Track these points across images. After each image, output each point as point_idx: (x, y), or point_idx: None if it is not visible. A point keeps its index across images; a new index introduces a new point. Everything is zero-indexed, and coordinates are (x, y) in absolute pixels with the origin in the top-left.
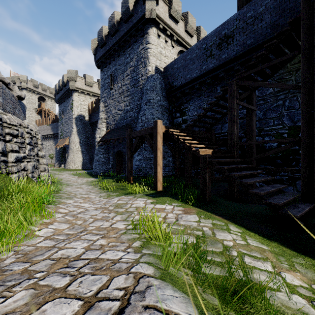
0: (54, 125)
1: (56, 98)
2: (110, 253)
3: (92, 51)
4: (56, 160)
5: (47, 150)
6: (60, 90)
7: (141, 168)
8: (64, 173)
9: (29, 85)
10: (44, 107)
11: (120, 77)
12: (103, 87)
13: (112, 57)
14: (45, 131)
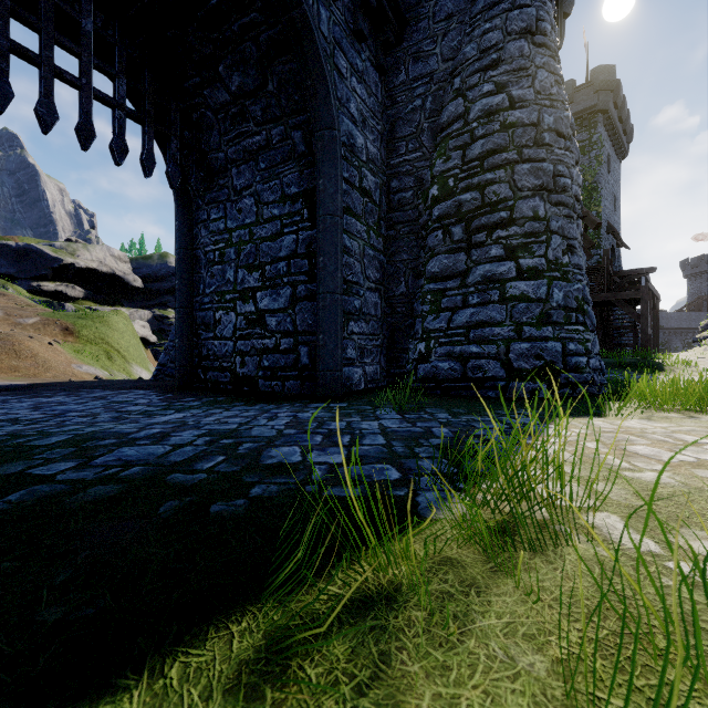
0: None
1: None
2: None
3: None
4: None
5: None
6: None
7: None
8: None
9: None
10: None
11: None
12: None
13: None
14: None
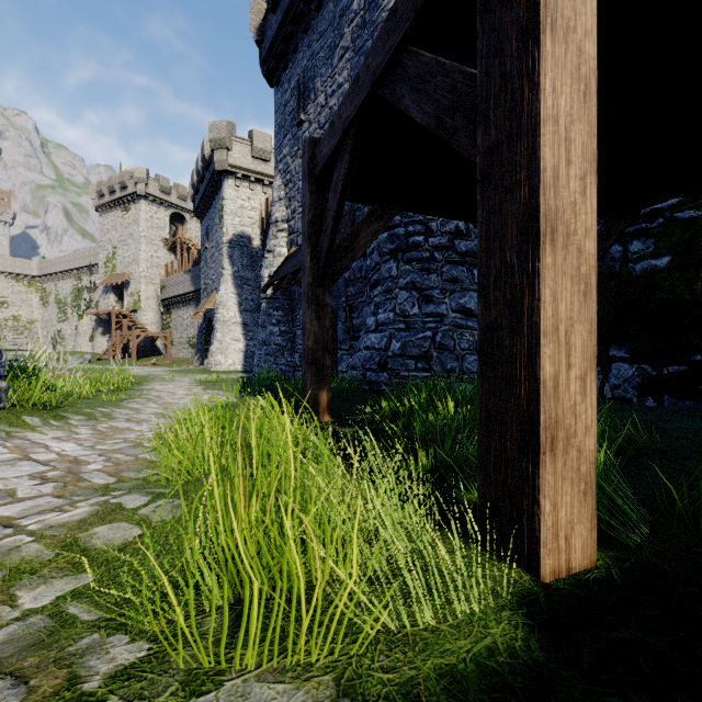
0: (196, 270)
1: (196, 205)
2: None
3: (253, 35)
4: (195, 349)
5: (185, 329)
6: (201, 181)
7: (383, 357)
8: (186, 378)
9: (151, 189)
10: (183, 235)
11: (322, 74)
12: (280, 131)
13: (302, 24)
14: (180, 286)
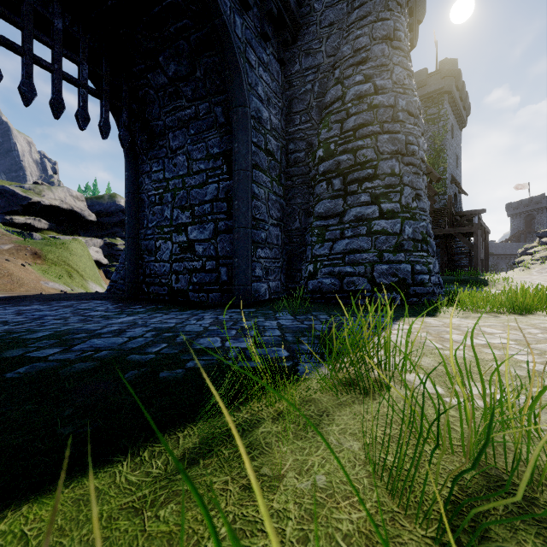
0: None
1: None
2: (537, 273)
3: None
4: None
5: None
6: None
7: None
8: None
9: None
10: None
11: None
12: None
13: None
14: None
